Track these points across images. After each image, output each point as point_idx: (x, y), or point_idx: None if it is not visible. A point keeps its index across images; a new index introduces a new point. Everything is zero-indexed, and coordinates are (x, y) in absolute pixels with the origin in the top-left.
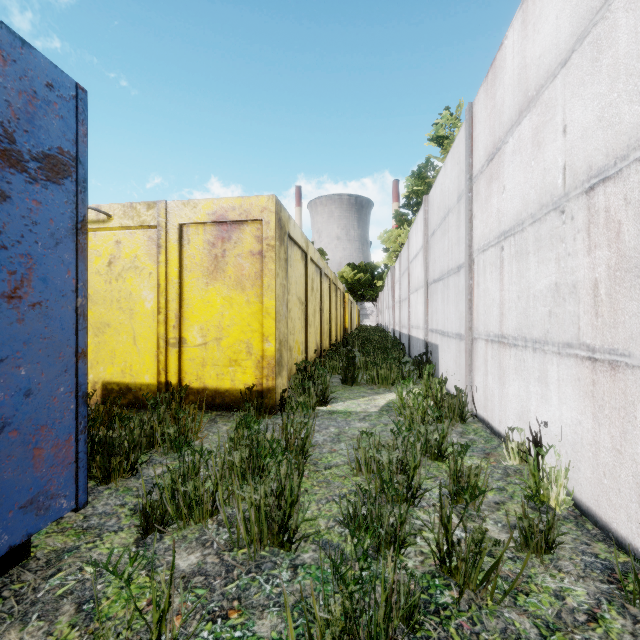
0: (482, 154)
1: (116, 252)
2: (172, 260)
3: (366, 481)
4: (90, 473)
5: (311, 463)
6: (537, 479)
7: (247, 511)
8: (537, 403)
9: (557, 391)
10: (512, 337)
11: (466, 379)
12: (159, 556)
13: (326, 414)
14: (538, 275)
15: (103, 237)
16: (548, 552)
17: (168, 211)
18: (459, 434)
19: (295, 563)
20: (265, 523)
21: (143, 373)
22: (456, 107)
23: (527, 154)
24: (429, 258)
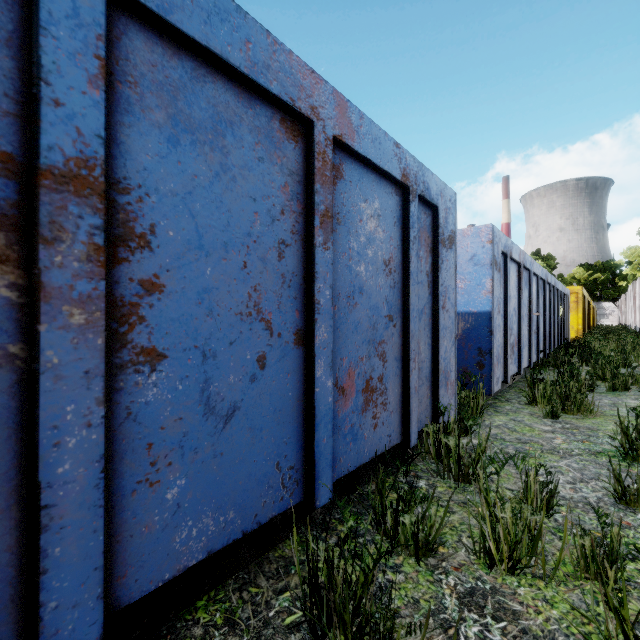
0: None
1: None
2: None
3: None
4: None
5: None
6: None
7: None
8: None
9: None
10: None
11: None
12: None
13: None
14: None
15: None
16: None
17: None
18: None
19: None
20: None
21: None
22: None
23: None
24: None
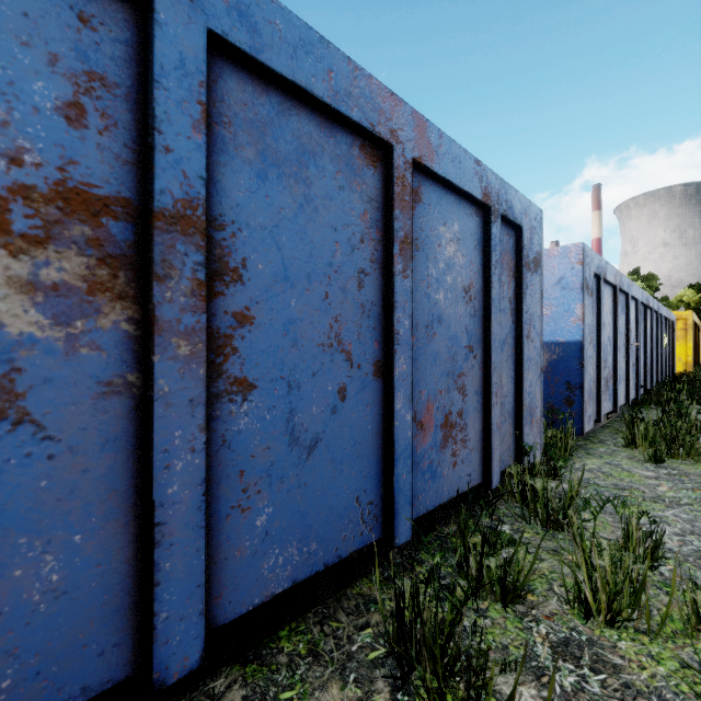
0: None
1: None
2: None
3: None
4: None
5: None
6: None
7: None
8: None
9: None
10: None
11: None
12: None
13: None
14: None
15: None
16: None
17: None
18: None
19: None
20: None
21: None
22: None
23: None
24: None
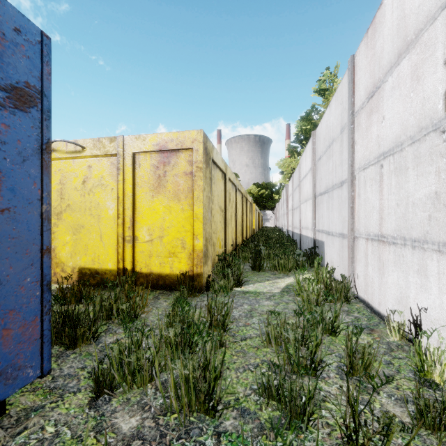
0: (363, 94)
1: (88, 174)
2: (127, 179)
3: (276, 354)
4: (61, 340)
5: (230, 335)
6: (422, 357)
7: (179, 377)
8: (416, 291)
9: (437, 282)
10: (391, 237)
11: (349, 268)
12: (106, 418)
13: (240, 294)
14: (417, 186)
15: (79, 163)
16: (443, 429)
17: (125, 143)
18: (345, 312)
19: (218, 430)
20: (193, 393)
21: (107, 261)
22: (334, 67)
23: (406, 88)
24: (316, 177)
